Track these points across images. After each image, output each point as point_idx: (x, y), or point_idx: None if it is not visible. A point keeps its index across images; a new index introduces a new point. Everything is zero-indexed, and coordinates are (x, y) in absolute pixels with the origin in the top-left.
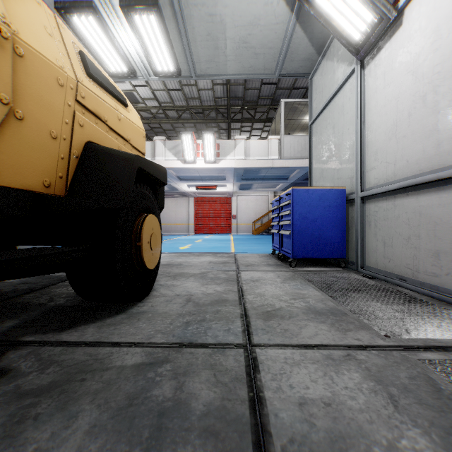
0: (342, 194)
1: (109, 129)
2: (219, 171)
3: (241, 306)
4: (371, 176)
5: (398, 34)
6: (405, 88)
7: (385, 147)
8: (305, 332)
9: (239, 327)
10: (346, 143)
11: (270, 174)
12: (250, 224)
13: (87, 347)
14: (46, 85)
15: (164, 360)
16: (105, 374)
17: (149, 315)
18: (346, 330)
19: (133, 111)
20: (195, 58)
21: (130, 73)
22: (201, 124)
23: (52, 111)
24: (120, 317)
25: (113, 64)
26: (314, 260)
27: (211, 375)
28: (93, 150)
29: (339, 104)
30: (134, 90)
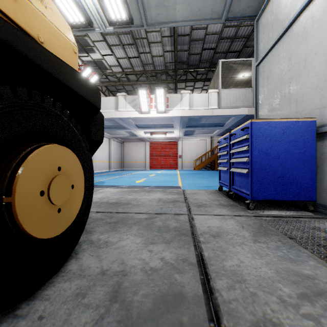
0: (311, 127)
1: None
2: (169, 120)
3: None
4: None
5: None
6: None
7: None
8: None
9: None
10: (311, 71)
11: (209, 122)
12: (192, 162)
13: None
14: None
15: None
16: None
17: None
18: None
19: (56, 14)
20: (146, 4)
21: (87, 24)
22: (155, 85)
23: None
24: None
25: (70, 14)
26: None
27: None
28: None
29: (299, 31)
30: (103, 58)
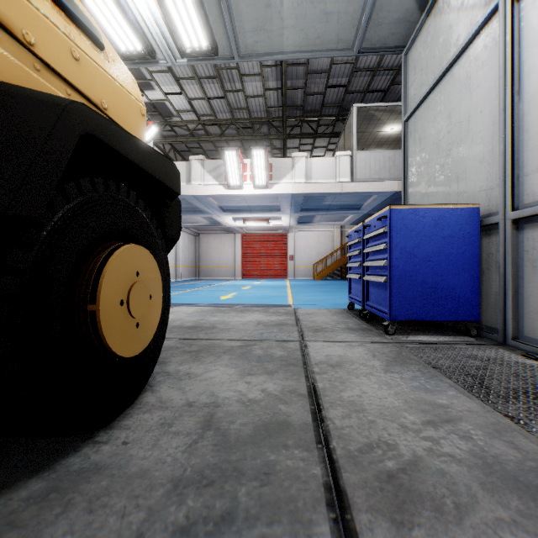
0: (474, 216)
1: (43, 67)
2: (273, 200)
3: (323, 451)
4: (537, 182)
5: None
6: None
7: None
8: None
9: None
10: (476, 136)
11: (337, 203)
12: (310, 267)
13: None
14: None
15: None
16: None
17: (101, 484)
18: None
19: (120, 65)
20: (238, 26)
21: (147, 54)
22: (250, 143)
23: None
24: (27, 492)
25: (122, 40)
26: None
27: None
28: None
29: (461, 76)
30: (166, 99)
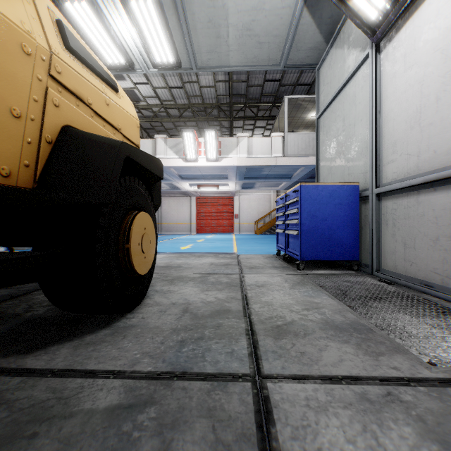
0: (355, 191)
1: (94, 114)
2: (222, 170)
3: (247, 319)
4: (389, 171)
5: (422, 10)
6: (431, 69)
7: (406, 137)
8: (327, 357)
9: (244, 348)
10: (358, 136)
11: (273, 173)
12: (252, 224)
13: (54, 378)
14: (5, 49)
15: (147, 400)
16: (66, 425)
17: (137, 330)
18: (377, 353)
19: (125, 98)
20: (196, 49)
21: (128, 66)
22: (203, 123)
23: (14, 83)
24: (103, 333)
25: (110, 56)
26: (323, 261)
27: (209, 427)
28: (71, 135)
29: (350, 94)
30: (135, 87)
